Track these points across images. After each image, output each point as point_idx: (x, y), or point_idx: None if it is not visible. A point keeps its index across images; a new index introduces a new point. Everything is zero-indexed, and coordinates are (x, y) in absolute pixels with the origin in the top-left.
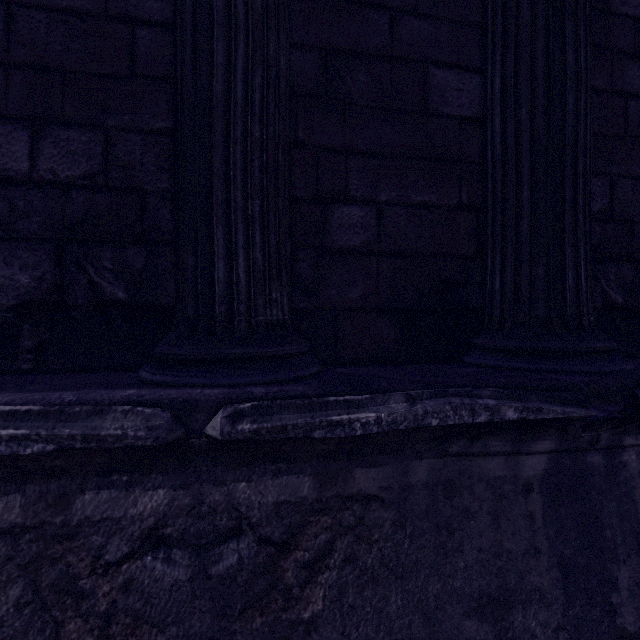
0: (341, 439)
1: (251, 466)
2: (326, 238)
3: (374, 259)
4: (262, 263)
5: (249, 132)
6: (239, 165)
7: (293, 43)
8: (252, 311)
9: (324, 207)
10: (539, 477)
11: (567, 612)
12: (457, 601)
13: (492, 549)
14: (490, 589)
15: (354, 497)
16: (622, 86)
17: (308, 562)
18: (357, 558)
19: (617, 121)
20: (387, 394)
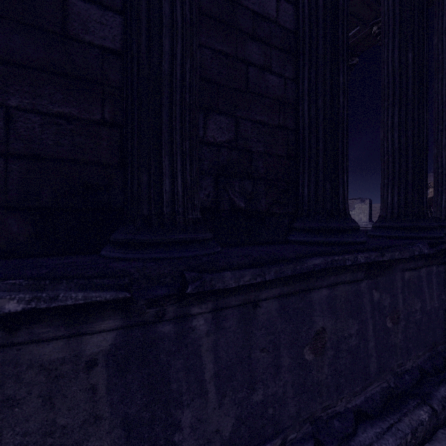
0: None
1: None
2: None
3: (1, 159)
4: None
5: None
6: None
7: None
8: None
9: None
10: (106, 352)
11: None
12: None
13: (43, 429)
14: None
15: None
16: (244, 56)
17: None
18: None
19: (240, 79)
20: None
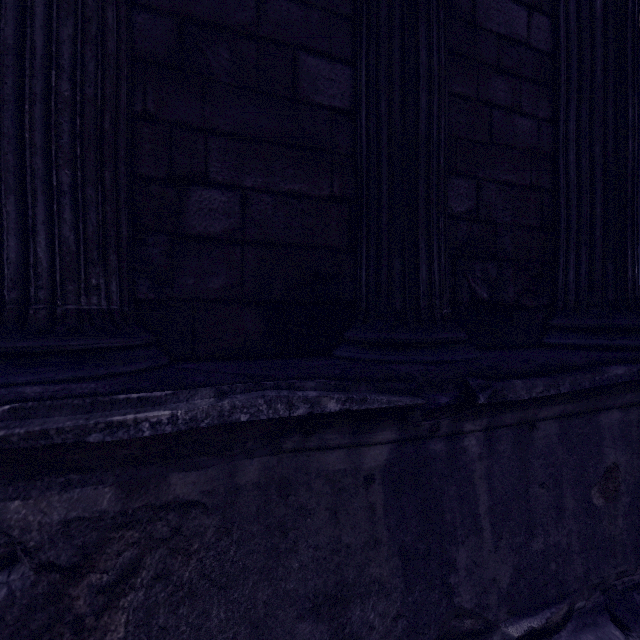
0: (145, 442)
1: (31, 480)
2: (182, 223)
3: (238, 248)
4: (75, 243)
5: (53, 89)
6: (39, 127)
7: (141, 4)
8: (58, 298)
9: (179, 189)
10: (381, 468)
11: (407, 599)
12: (290, 604)
13: (330, 545)
14: (327, 587)
15: (170, 505)
16: (487, 96)
17: (108, 585)
18: (171, 573)
19: (483, 128)
20: (195, 389)
